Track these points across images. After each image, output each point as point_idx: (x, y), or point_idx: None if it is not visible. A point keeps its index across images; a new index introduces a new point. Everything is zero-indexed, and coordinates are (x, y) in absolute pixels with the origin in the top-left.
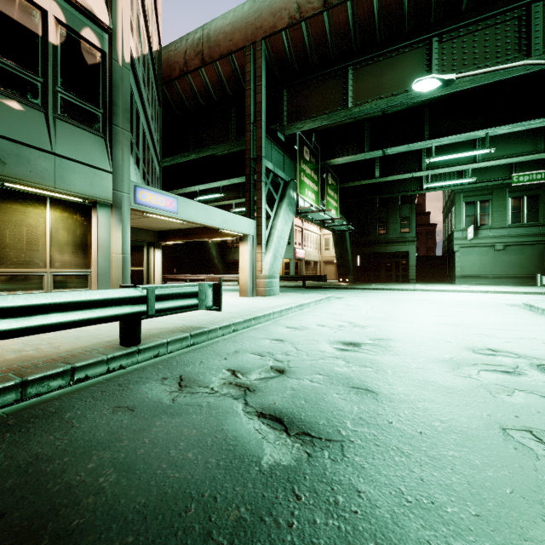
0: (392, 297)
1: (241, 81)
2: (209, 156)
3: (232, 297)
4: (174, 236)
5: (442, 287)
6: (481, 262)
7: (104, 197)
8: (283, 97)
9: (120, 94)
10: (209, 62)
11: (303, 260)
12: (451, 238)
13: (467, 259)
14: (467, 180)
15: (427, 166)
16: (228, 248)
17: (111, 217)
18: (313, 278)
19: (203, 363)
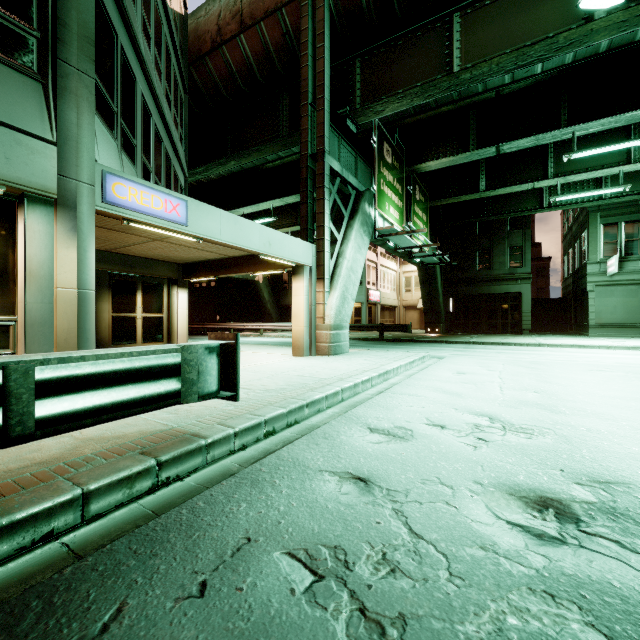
0: (517, 357)
1: (295, 49)
2: (257, 169)
3: (281, 357)
4: (203, 270)
5: (576, 341)
6: (627, 306)
7: (37, 185)
8: (356, 70)
9: (73, 8)
10: (251, 24)
11: (378, 304)
12: (581, 274)
13: (605, 302)
14: (617, 188)
15: (556, 172)
16: (284, 289)
17: (55, 223)
18: (394, 327)
19: (118, 621)
